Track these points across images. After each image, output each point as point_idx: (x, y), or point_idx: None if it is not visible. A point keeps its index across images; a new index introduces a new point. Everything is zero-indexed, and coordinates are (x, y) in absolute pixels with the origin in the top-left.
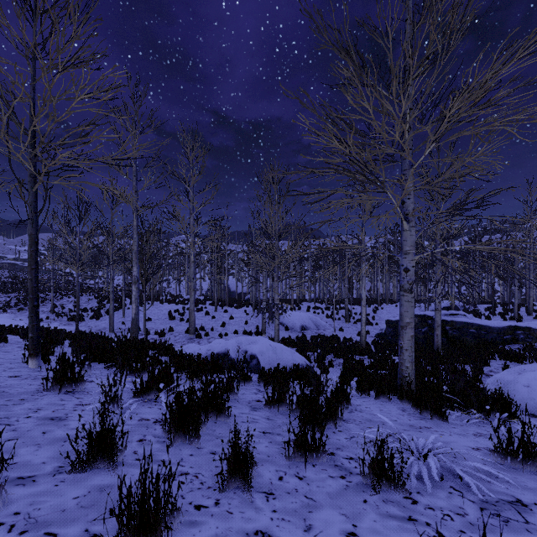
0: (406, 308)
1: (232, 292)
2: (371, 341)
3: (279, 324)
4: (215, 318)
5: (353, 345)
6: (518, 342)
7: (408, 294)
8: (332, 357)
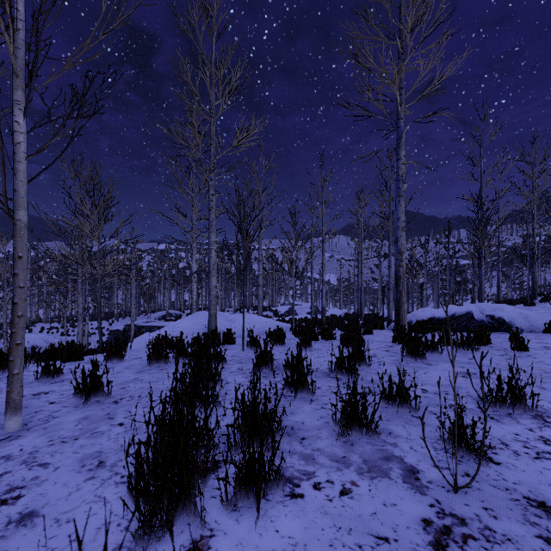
0: (79, 327)
1: None
2: (96, 347)
3: None
4: None
5: None
6: None
7: (80, 321)
8: None
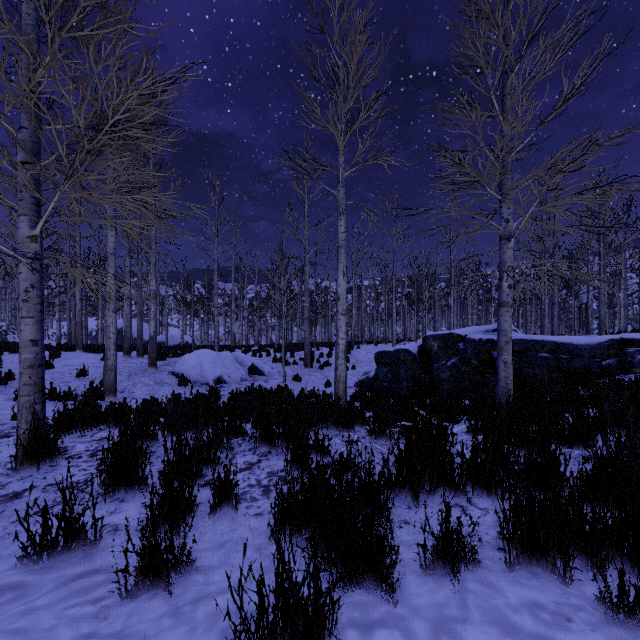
0: None
1: (135, 339)
2: (352, 394)
3: (172, 373)
4: (1, 367)
5: (320, 403)
6: (633, 370)
7: None
8: (253, 446)
